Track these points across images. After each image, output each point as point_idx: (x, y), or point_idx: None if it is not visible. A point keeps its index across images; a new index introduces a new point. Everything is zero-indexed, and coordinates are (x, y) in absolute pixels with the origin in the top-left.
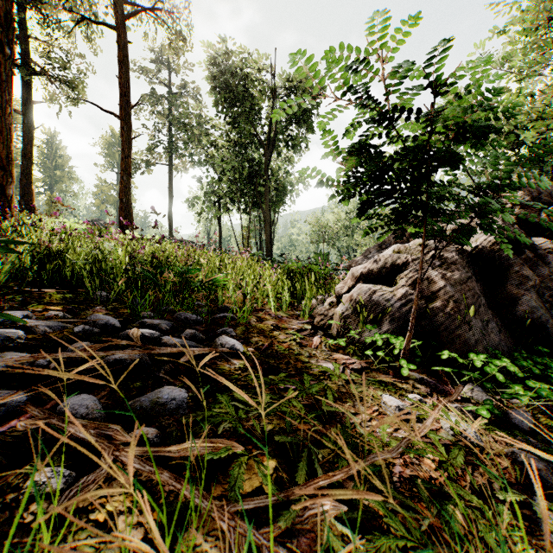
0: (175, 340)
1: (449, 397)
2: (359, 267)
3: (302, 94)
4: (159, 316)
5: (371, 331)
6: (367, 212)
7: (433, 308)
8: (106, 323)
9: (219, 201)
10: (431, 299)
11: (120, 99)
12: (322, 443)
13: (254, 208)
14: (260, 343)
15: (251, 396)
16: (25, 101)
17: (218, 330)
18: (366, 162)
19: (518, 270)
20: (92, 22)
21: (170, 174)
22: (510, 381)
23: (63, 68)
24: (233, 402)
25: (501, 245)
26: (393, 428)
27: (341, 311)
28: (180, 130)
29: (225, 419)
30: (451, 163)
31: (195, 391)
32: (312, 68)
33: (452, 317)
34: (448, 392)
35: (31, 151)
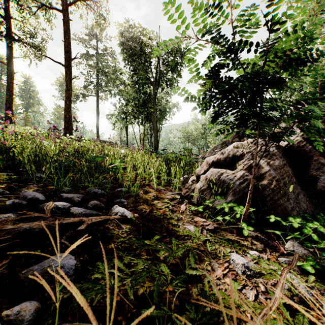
0: (80, 210)
1: (290, 265)
2: (211, 157)
3: (176, 53)
4: (75, 191)
5: (219, 200)
6: (218, 119)
7: (262, 185)
8: (33, 197)
9: (126, 117)
10: (260, 179)
11: (65, 55)
12: (185, 306)
13: (147, 122)
14: (143, 210)
15: (130, 257)
16: (9, 57)
17: (115, 200)
18: (217, 85)
19: (316, 159)
20: (47, 7)
21: (97, 101)
22: (318, 238)
23: (32, 37)
24: (112, 269)
25: (313, 142)
26: (241, 284)
27: (200, 186)
28: (103, 75)
29: (99, 293)
30: (275, 86)
31: (48, 291)
32: (179, 17)
33: (275, 191)
34: (277, 247)
35: (12, 87)
